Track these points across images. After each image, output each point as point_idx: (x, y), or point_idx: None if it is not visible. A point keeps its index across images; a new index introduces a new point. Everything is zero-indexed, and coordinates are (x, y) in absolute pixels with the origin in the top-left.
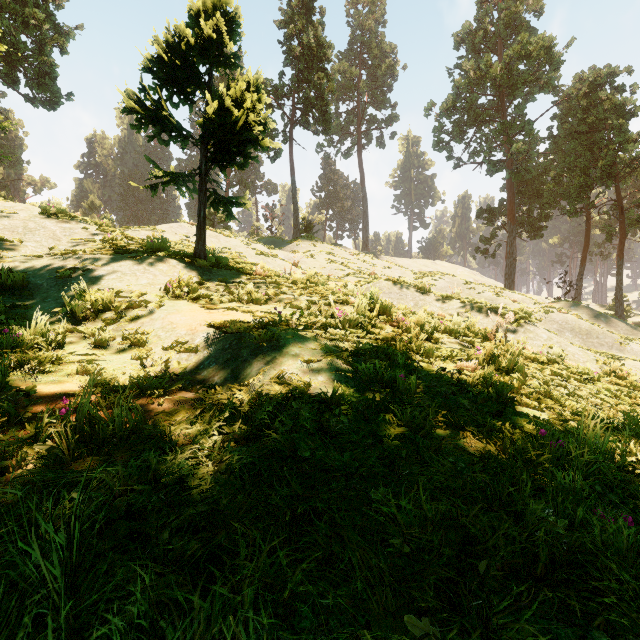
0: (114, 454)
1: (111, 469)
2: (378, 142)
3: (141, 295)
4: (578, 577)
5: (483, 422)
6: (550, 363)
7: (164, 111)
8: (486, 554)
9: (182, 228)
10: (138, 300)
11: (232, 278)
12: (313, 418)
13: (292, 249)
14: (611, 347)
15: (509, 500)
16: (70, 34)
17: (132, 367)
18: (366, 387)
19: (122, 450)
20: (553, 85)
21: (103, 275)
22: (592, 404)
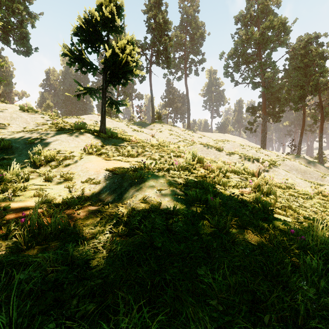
0: (50, 245)
1: (47, 255)
2: (195, 73)
3: (71, 152)
4: (323, 326)
5: (257, 224)
6: (287, 188)
7: (83, 55)
8: (267, 311)
9: (94, 117)
10: (69, 155)
11: (119, 143)
12: (163, 223)
13: (151, 128)
14: (317, 179)
15: (278, 275)
16: (36, 17)
17: (64, 192)
18: (192, 204)
19: (55, 242)
20: (286, 43)
21: (51, 142)
22: (311, 211)
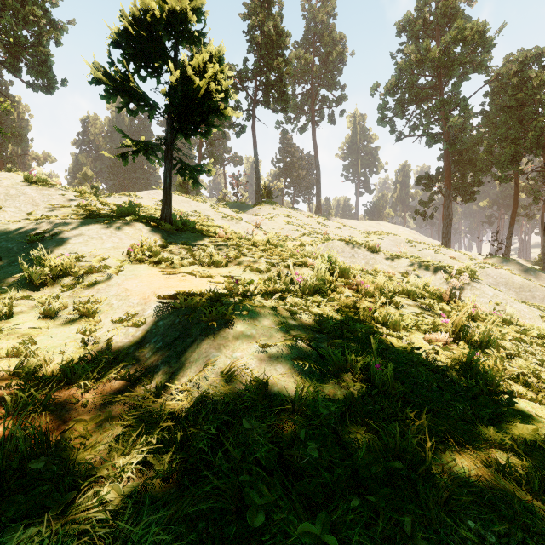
0: None
1: None
2: (329, 119)
3: (103, 259)
4: None
5: (485, 432)
6: (506, 324)
7: (131, 82)
8: None
9: (158, 194)
10: (99, 264)
11: (195, 241)
12: (270, 445)
13: (254, 212)
14: (542, 299)
15: None
16: (64, 28)
17: (74, 344)
18: (335, 381)
19: None
20: (485, 66)
21: (70, 239)
22: None
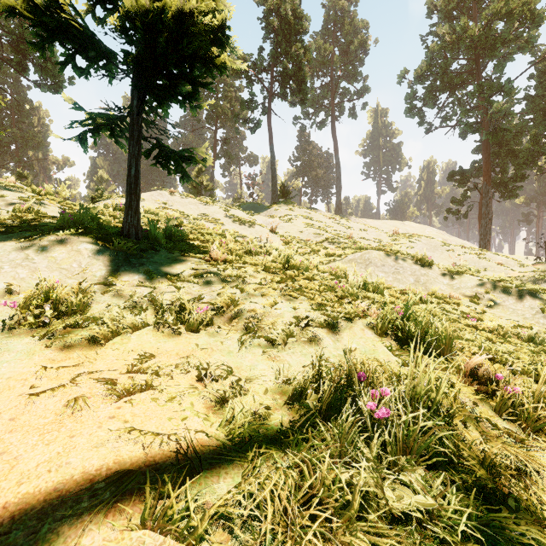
0: None
1: None
2: (350, 113)
3: None
4: None
5: None
6: None
7: (68, 14)
8: None
9: (162, 196)
10: None
11: (169, 267)
12: None
13: (270, 214)
14: None
15: None
16: None
17: None
18: None
19: None
20: (531, 45)
21: None
22: None
